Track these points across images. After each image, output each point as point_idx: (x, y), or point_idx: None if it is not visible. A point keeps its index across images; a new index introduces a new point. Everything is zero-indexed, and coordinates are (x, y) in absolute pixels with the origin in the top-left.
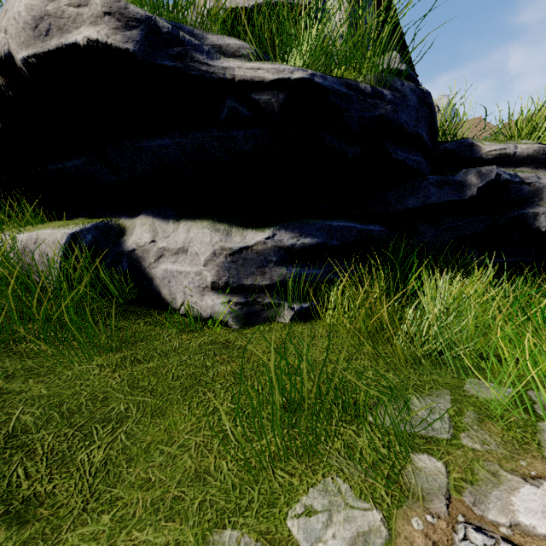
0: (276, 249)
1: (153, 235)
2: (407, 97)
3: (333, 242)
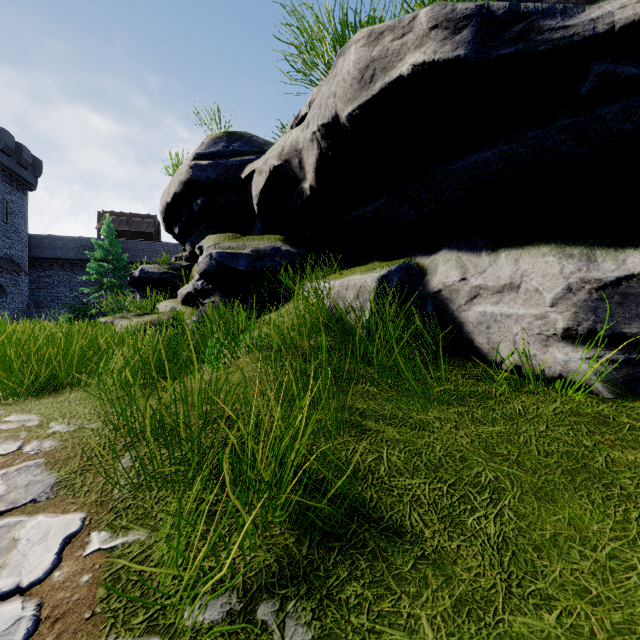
0: None
1: (462, 272)
2: None
3: None
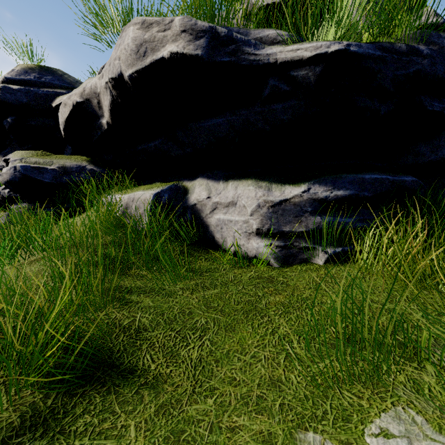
0: (311, 201)
1: (209, 193)
2: (444, 48)
3: (364, 193)
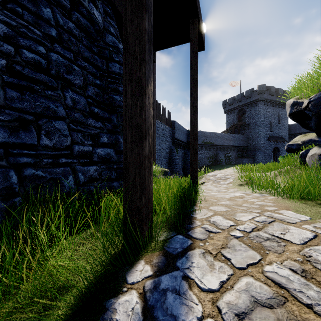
0: (318, 155)
1: None
2: None
3: None
